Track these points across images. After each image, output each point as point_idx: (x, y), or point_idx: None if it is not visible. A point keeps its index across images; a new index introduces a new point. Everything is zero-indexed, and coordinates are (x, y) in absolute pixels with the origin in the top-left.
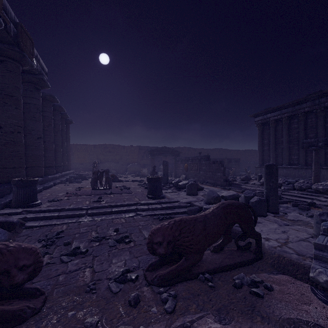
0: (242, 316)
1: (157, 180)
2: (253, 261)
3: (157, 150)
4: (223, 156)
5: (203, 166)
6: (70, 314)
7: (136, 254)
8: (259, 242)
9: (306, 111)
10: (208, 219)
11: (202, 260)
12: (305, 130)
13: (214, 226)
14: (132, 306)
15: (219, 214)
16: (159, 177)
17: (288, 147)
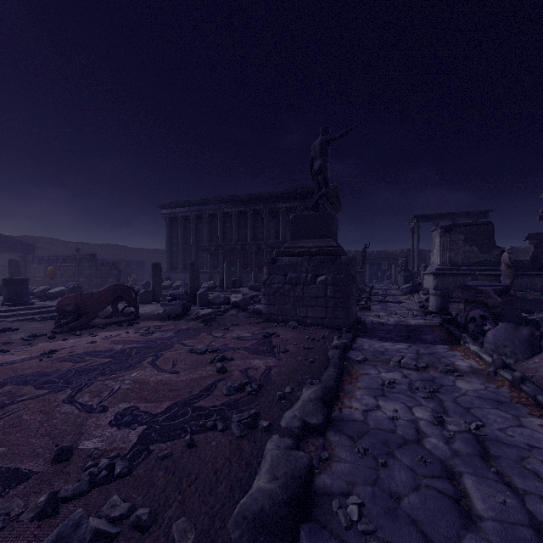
0: (121, 329)
1: (22, 282)
2: (133, 319)
3: None
4: (119, 256)
5: (85, 270)
6: (5, 347)
7: (34, 331)
8: (138, 310)
9: (211, 213)
10: (102, 293)
11: (97, 322)
12: (210, 233)
13: (106, 297)
14: (52, 339)
15: (109, 290)
16: (26, 278)
17: (196, 250)
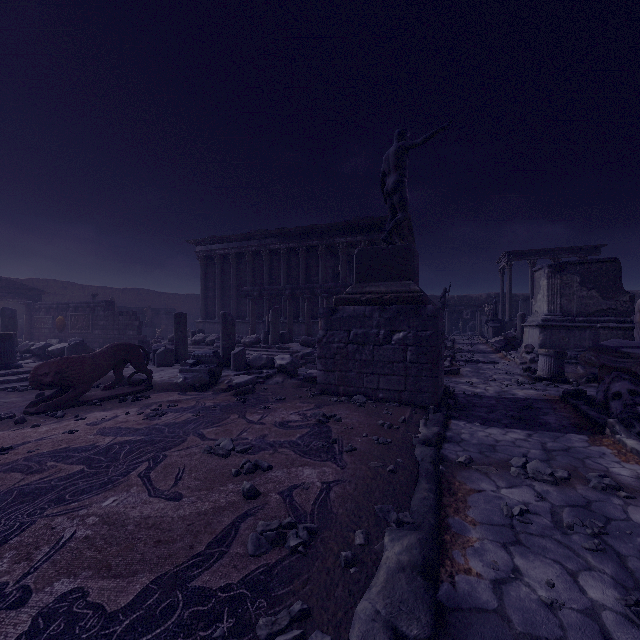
0: (122, 407)
1: (5, 339)
2: (143, 390)
3: None
4: (147, 303)
5: (100, 321)
6: None
7: (2, 410)
8: (150, 377)
9: (254, 251)
10: (98, 356)
11: (91, 395)
12: (253, 275)
13: (103, 361)
14: (20, 423)
15: (109, 352)
16: (11, 334)
17: (237, 295)
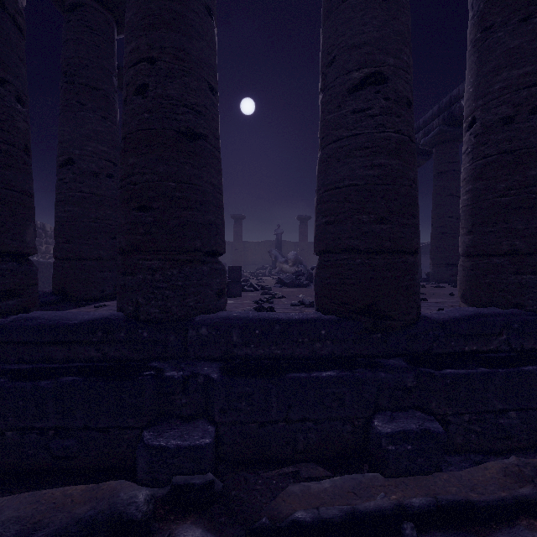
0: None
1: None
2: None
3: (422, 248)
4: None
5: None
6: None
7: None
8: None
9: None
10: None
11: None
12: None
13: None
14: None
15: None
16: None
17: None
